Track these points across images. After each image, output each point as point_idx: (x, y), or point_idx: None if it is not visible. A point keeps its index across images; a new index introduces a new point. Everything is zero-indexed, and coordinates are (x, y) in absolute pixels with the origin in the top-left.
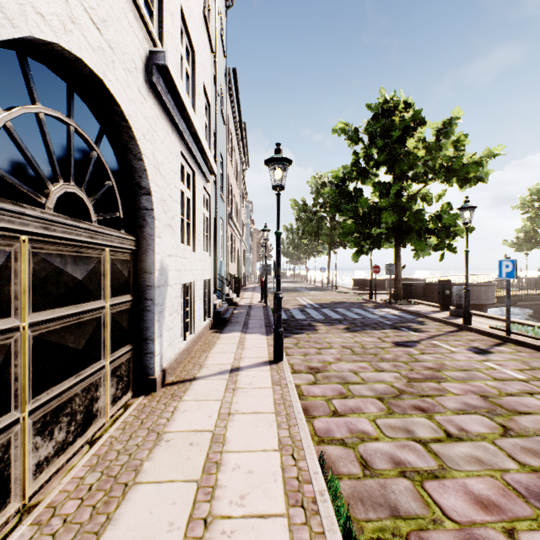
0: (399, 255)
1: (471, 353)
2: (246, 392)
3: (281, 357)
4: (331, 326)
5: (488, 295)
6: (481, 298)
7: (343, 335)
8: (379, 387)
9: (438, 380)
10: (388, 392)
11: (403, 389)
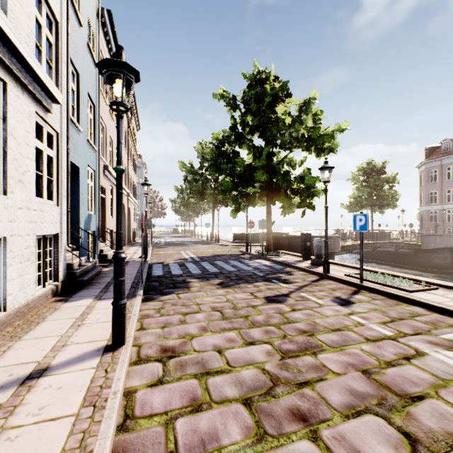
0: (270, 212)
1: (336, 306)
2: (14, 441)
3: (122, 340)
4: (206, 281)
5: (335, 245)
6: (330, 248)
7: (216, 292)
8: (247, 376)
9: (314, 351)
10: (258, 385)
11: (277, 374)
